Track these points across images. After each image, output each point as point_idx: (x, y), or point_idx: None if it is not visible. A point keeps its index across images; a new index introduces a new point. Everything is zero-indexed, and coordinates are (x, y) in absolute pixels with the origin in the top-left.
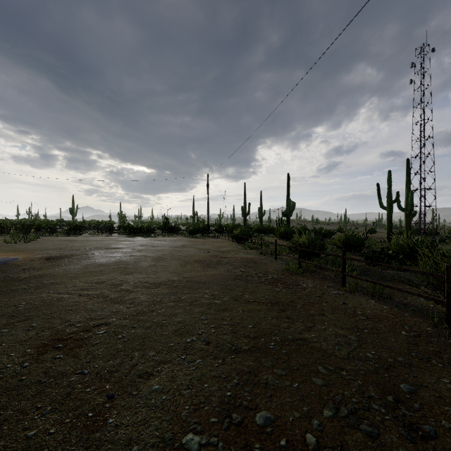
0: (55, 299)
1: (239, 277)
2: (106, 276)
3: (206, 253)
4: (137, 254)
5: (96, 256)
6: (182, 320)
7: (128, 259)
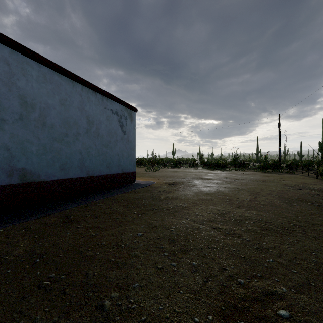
0: (194, 227)
1: None
2: (220, 207)
3: (299, 190)
4: (228, 185)
5: (198, 184)
6: None
7: (226, 190)
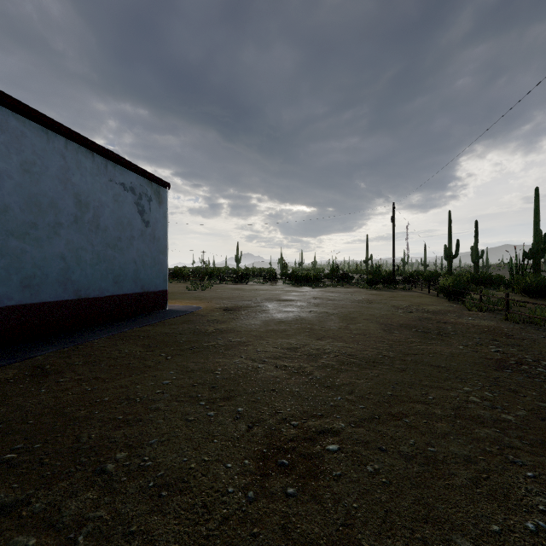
0: (250, 368)
1: (504, 363)
2: (295, 340)
3: (408, 313)
4: (316, 309)
5: (270, 309)
6: (468, 454)
7: (309, 316)
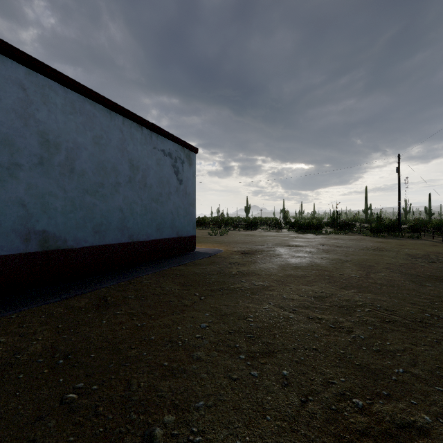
0: (281, 317)
1: None
2: (318, 287)
3: (430, 263)
4: (327, 255)
5: (283, 254)
6: None
7: (323, 263)
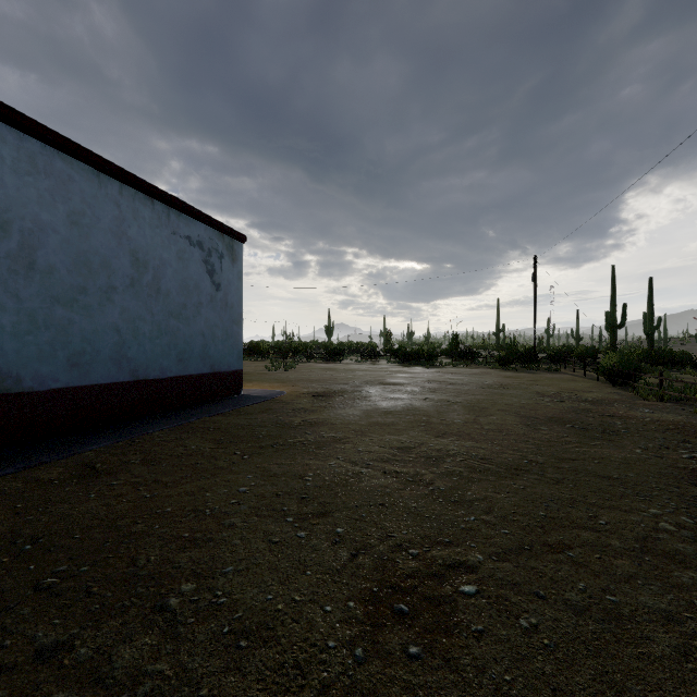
0: (350, 473)
1: None
2: (407, 436)
3: (558, 402)
4: (432, 396)
5: (373, 395)
6: (668, 608)
7: (424, 406)
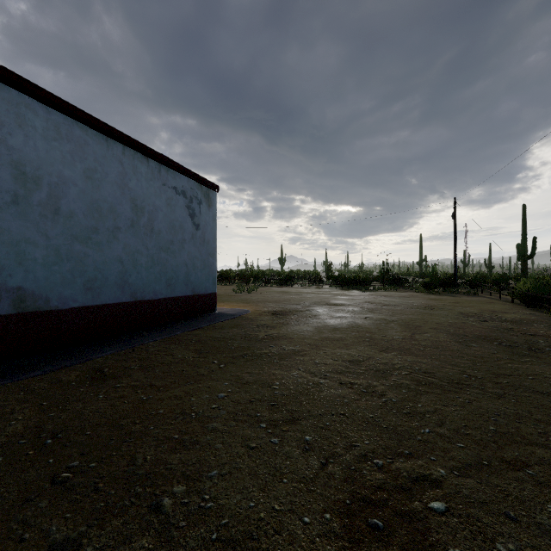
0: (311, 383)
1: None
2: (355, 350)
3: (482, 322)
4: (371, 315)
5: (321, 314)
6: None
7: (366, 323)
